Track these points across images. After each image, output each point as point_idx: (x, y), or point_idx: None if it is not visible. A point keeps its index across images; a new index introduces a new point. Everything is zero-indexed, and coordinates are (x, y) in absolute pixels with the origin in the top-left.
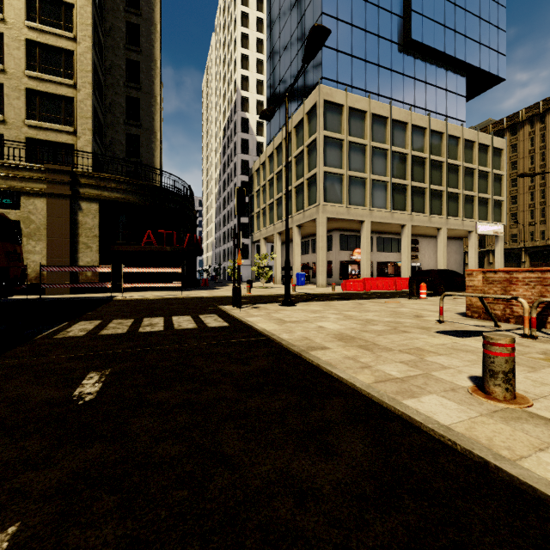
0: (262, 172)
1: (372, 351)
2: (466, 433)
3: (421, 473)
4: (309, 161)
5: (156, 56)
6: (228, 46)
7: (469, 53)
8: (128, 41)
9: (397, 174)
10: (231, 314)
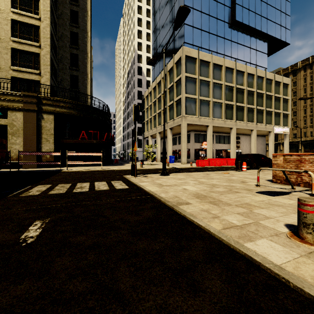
0: (149, 97)
1: (218, 205)
2: (294, 272)
3: (268, 310)
4: (177, 90)
5: (88, 29)
6: (130, 25)
7: (269, 29)
8: (71, 21)
9: (228, 98)
10: (130, 181)
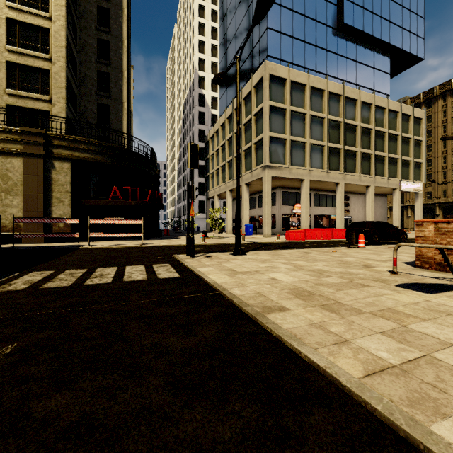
0: (216, 138)
1: (339, 313)
2: None
3: None
4: (256, 127)
5: (124, 36)
6: (187, 34)
7: (393, 36)
8: (99, 23)
9: (332, 139)
10: (184, 264)
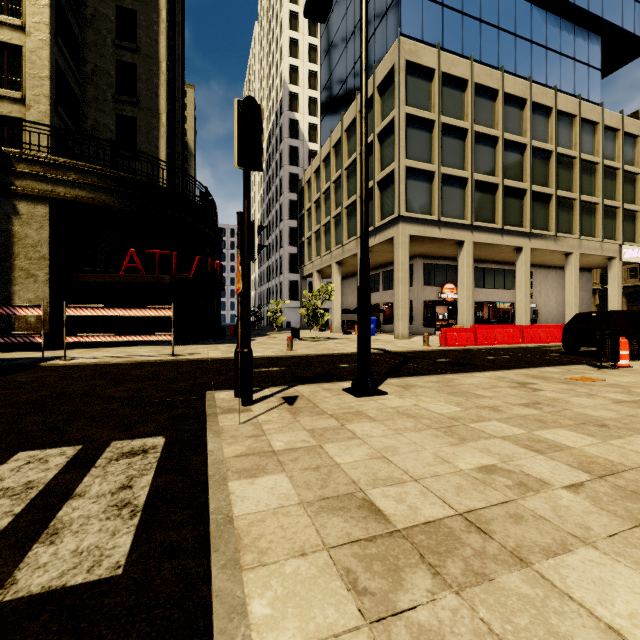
0: (315, 182)
1: None
2: None
3: None
4: (383, 154)
5: (161, 3)
6: (273, 32)
7: (608, 6)
8: None
9: (510, 174)
10: (206, 442)
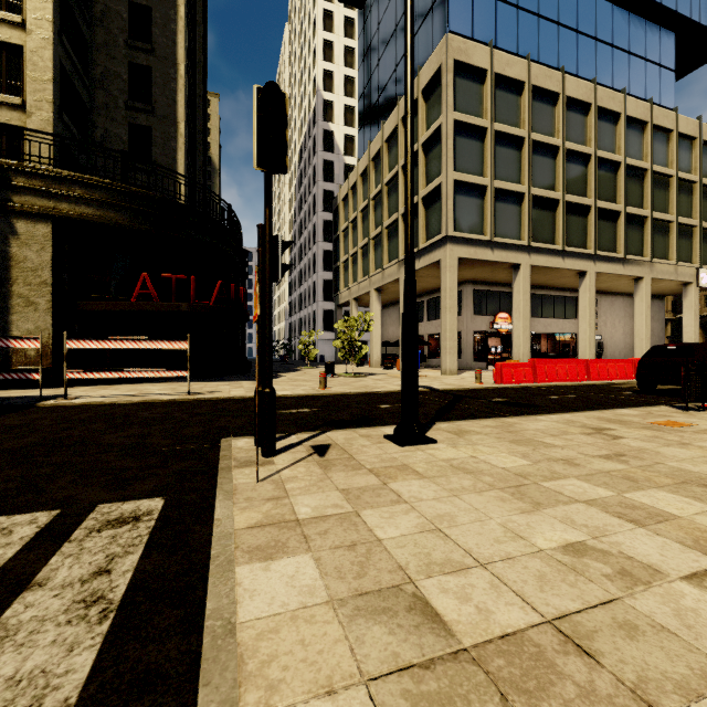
0: (352, 200)
1: None
2: None
3: None
4: (428, 167)
5: None
6: (305, 34)
7: None
8: None
9: (572, 189)
10: (214, 506)
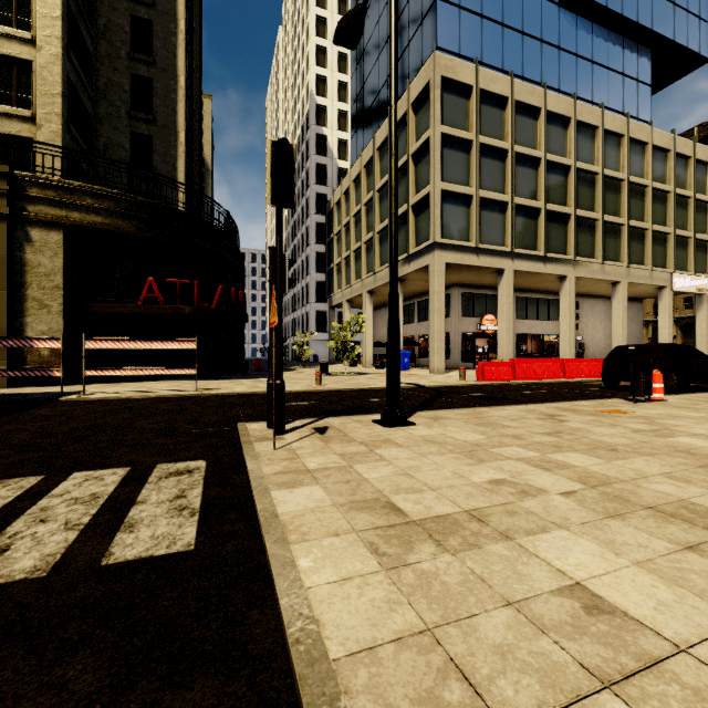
0: (345, 204)
1: None
2: None
3: None
4: (417, 176)
5: (179, 13)
6: (298, 39)
7: (658, 18)
8: None
9: (553, 198)
10: (245, 464)
